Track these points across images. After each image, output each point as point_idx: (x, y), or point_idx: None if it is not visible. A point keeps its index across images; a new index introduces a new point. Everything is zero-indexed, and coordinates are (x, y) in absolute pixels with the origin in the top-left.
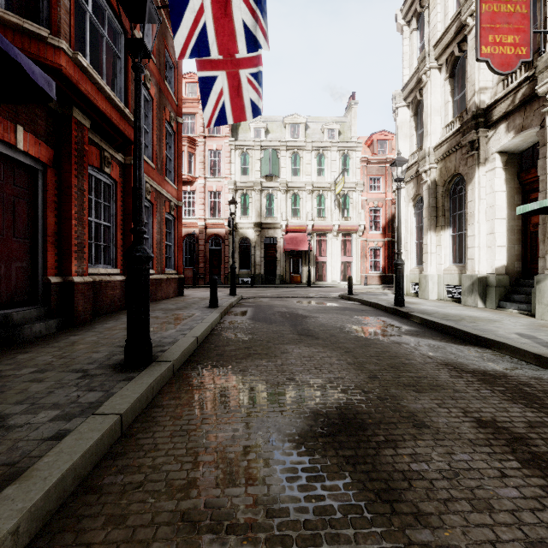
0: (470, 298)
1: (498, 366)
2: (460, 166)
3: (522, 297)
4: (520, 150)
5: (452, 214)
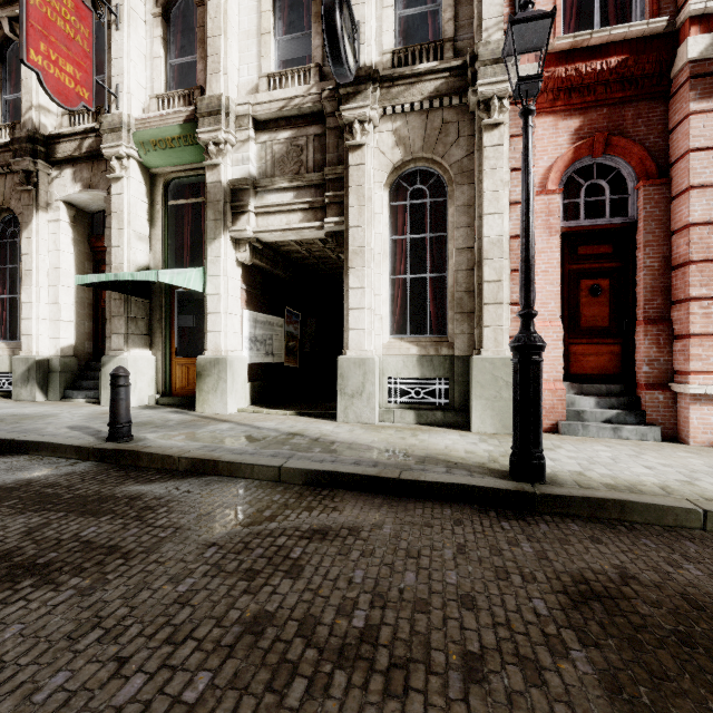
0: (26, 389)
1: (27, 473)
2: (12, 199)
3: (92, 383)
4: (91, 210)
5: (1, 266)
